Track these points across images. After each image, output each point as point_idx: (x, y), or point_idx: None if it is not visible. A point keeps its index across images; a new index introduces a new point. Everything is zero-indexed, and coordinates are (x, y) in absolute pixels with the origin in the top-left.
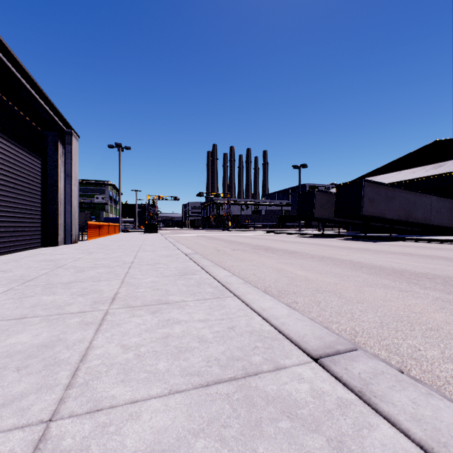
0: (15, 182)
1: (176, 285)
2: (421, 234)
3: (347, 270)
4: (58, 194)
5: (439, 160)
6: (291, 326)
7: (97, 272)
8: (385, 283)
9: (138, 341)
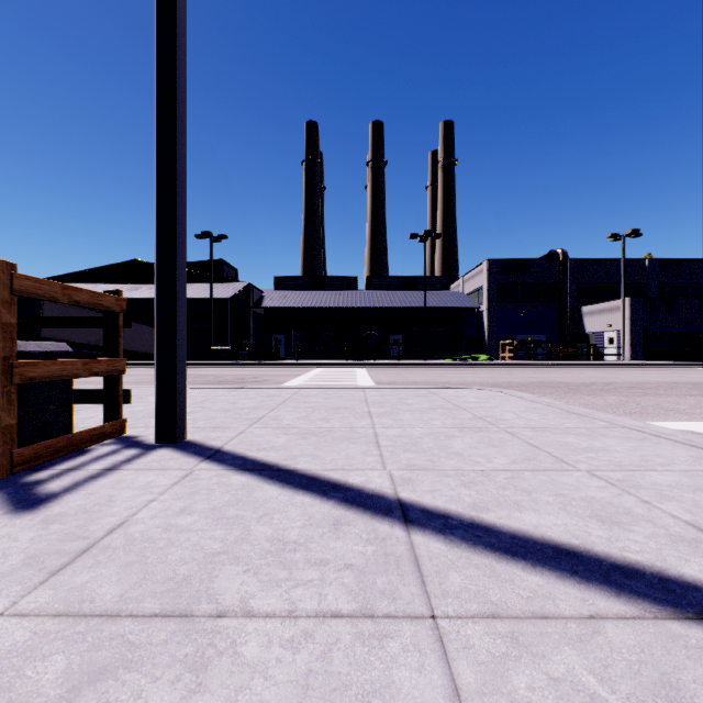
0: None
1: None
2: None
3: None
4: None
5: (138, 281)
6: None
7: None
8: None
9: None
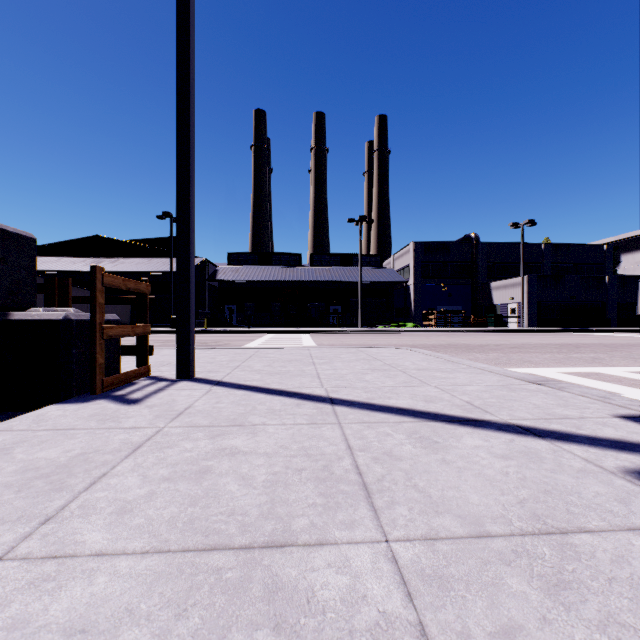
0: None
1: None
2: None
3: None
4: None
5: (100, 255)
6: None
7: None
8: None
9: None
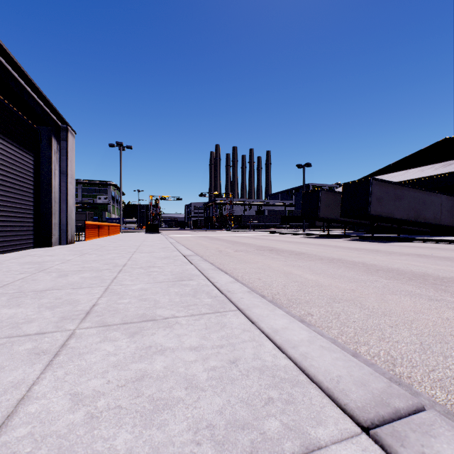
0: (3, 178)
1: (168, 294)
2: (429, 235)
3: (362, 273)
4: (52, 192)
5: (448, 158)
6: (316, 361)
7: (81, 277)
8: (409, 290)
9: (98, 386)
